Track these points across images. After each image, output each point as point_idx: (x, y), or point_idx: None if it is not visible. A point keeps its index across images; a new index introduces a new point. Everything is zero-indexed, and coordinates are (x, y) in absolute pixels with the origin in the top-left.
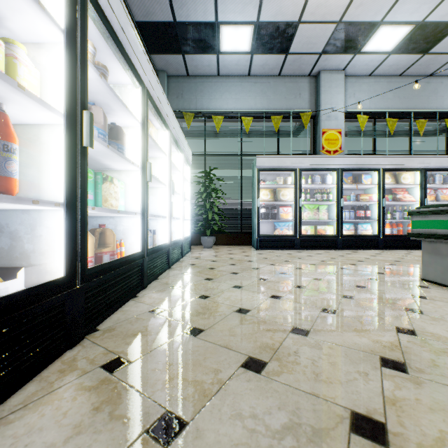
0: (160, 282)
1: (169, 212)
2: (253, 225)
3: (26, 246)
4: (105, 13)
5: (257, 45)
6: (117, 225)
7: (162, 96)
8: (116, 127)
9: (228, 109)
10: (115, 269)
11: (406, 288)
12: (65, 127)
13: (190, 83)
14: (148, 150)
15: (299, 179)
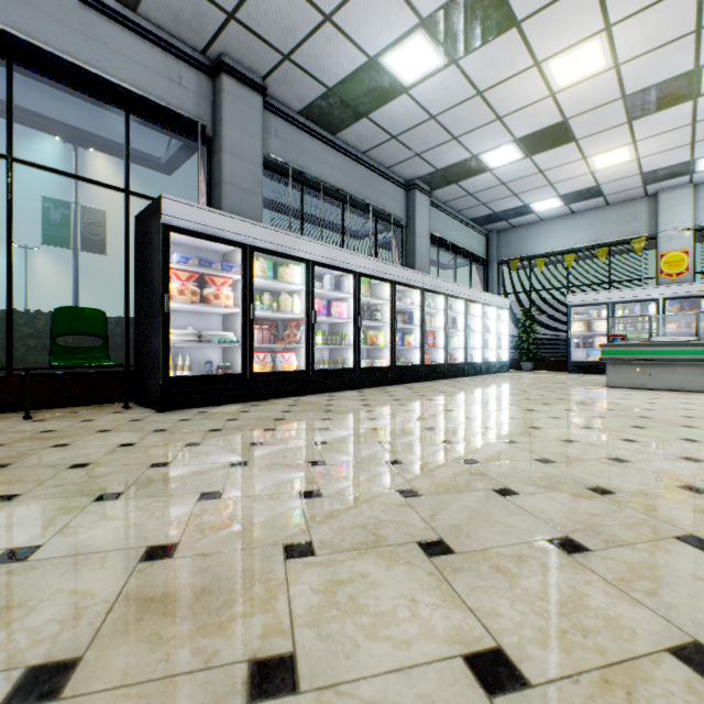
0: (472, 377)
1: (481, 346)
2: (571, 353)
3: (435, 357)
4: (451, 294)
5: (568, 201)
6: (455, 352)
7: (475, 293)
8: (455, 318)
9: (552, 248)
10: (454, 366)
11: (586, 383)
12: (444, 332)
13: (516, 233)
14: (467, 322)
15: (611, 312)
